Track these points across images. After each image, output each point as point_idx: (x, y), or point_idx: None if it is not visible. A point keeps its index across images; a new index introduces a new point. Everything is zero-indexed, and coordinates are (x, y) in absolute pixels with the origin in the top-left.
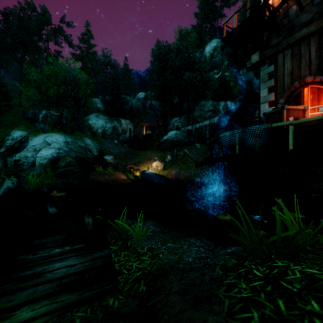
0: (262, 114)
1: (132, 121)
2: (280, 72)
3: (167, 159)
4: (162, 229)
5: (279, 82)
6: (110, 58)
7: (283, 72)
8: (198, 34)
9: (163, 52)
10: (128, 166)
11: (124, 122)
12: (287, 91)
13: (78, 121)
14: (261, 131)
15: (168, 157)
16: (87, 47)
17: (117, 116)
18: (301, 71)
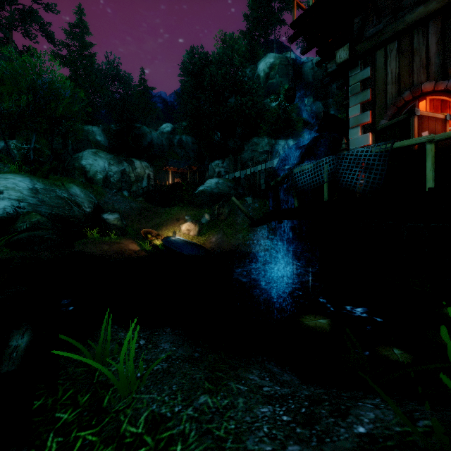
0: (352, 145)
1: (153, 164)
2: (380, 78)
3: (204, 220)
4: (189, 351)
5: (378, 94)
6: (118, 68)
7: (385, 79)
8: (248, 44)
9: (199, 63)
10: (143, 230)
11: (140, 165)
12: (393, 106)
13: (65, 161)
14: (372, 158)
15: (205, 216)
16: (79, 46)
17: (128, 156)
18: (413, 76)
